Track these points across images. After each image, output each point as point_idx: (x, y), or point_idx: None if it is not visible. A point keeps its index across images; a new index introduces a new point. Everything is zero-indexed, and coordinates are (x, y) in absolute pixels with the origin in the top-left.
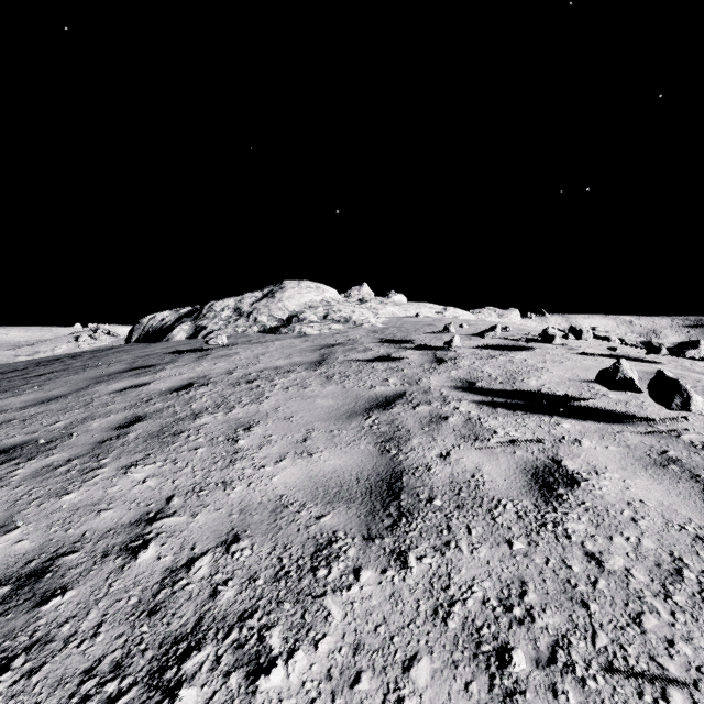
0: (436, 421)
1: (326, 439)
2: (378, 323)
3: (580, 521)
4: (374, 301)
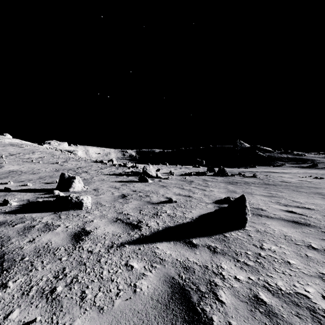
0: (15, 147)
1: (9, 147)
2: (7, 143)
3: (20, 148)
4: (0, 137)
